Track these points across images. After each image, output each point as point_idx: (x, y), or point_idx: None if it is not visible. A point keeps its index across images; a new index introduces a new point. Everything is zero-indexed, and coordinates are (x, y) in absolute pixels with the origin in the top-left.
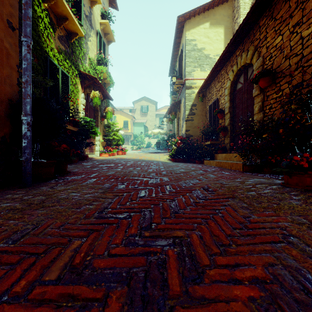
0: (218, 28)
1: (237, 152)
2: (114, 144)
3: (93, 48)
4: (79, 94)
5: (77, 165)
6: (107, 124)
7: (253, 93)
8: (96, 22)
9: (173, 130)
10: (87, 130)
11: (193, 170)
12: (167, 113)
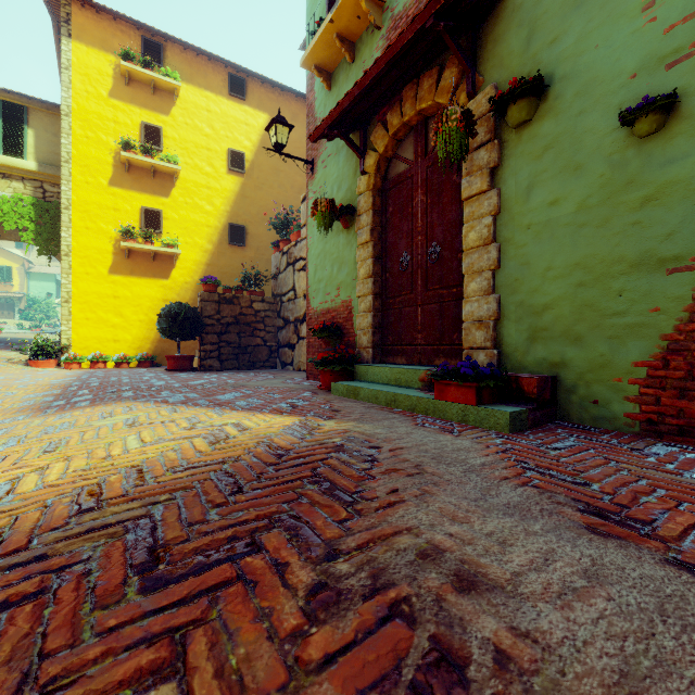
0: None
1: None
2: None
3: None
4: None
5: None
6: None
7: None
8: None
9: None
10: None
11: None
12: None
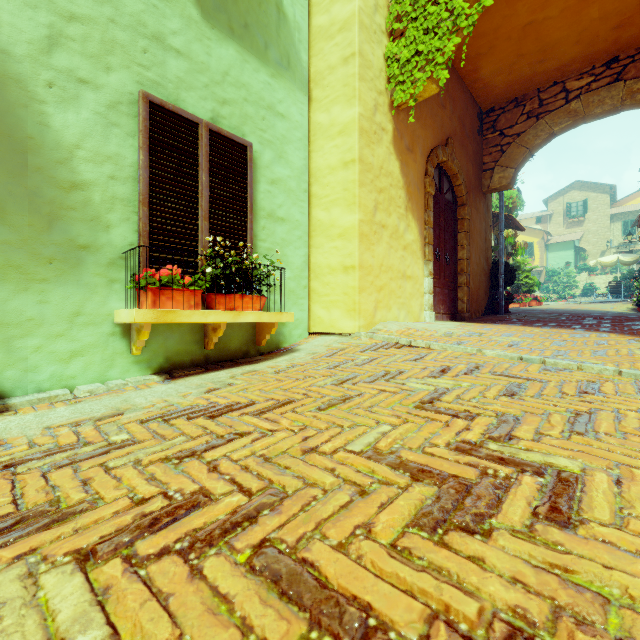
0: None
1: None
2: (524, 291)
3: None
4: None
5: None
6: (514, 263)
7: None
8: None
9: None
10: None
11: None
12: None
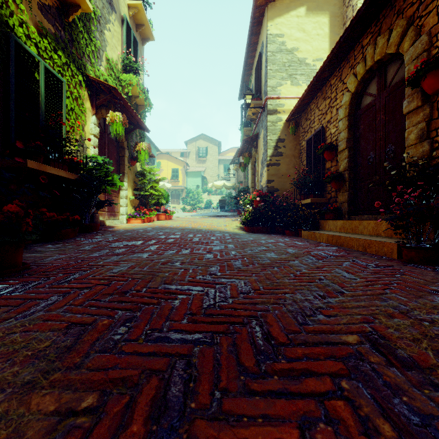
0: (320, 15)
1: (389, 220)
2: (153, 203)
3: (116, 45)
4: (86, 116)
5: (68, 244)
6: (141, 170)
7: (405, 107)
8: (121, 2)
9: (245, 182)
10: (95, 178)
11: (295, 256)
12: (236, 157)
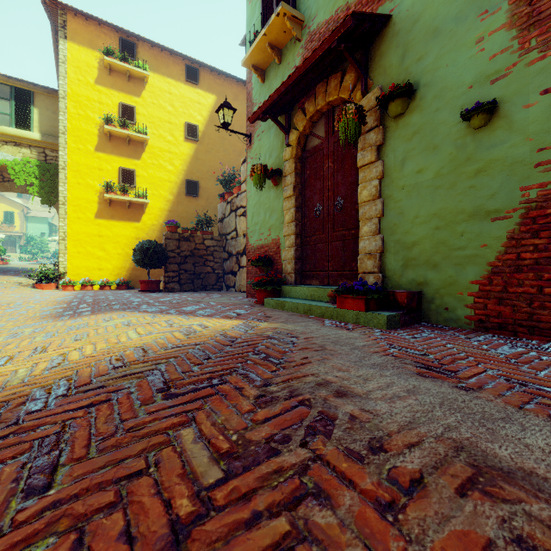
0: None
1: None
2: None
3: None
4: None
5: None
6: None
7: None
8: None
9: None
10: None
11: None
12: None
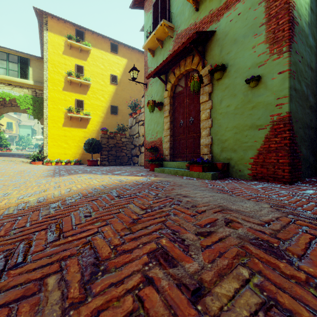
0: None
1: None
2: (4, 146)
3: None
4: None
5: None
6: None
7: None
8: None
9: None
10: None
11: None
12: None
